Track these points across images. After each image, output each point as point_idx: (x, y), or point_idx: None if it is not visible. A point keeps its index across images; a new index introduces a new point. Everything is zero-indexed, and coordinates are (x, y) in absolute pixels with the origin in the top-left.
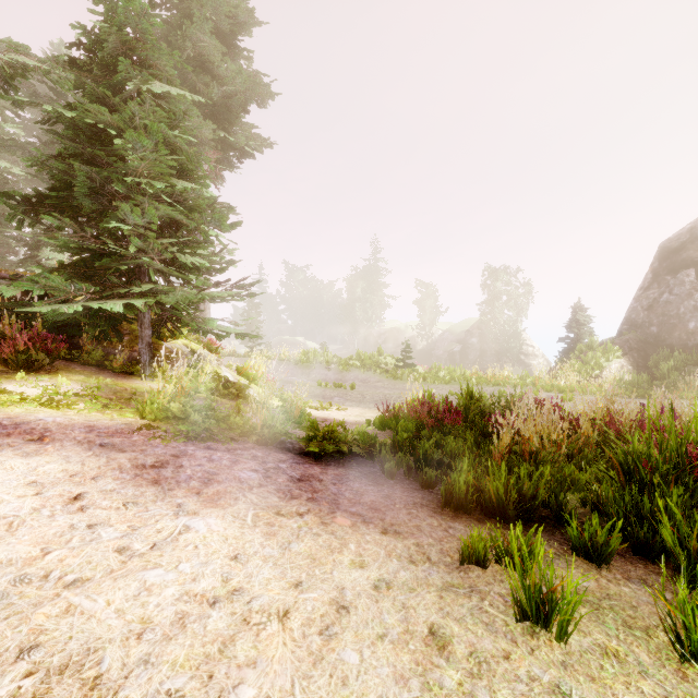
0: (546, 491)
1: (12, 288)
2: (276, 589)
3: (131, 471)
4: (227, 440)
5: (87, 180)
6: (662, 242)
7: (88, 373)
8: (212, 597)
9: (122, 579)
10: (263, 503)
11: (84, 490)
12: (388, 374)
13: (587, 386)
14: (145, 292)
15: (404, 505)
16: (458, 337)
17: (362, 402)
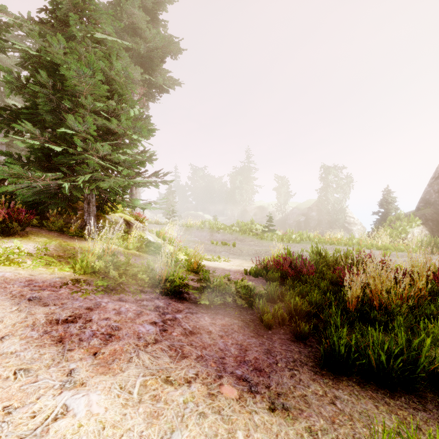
0: (428, 359)
1: None
2: None
3: (42, 328)
4: (137, 291)
5: (47, 100)
6: None
7: (51, 236)
8: None
9: None
10: (154, 366)
11: None
12: (258, 236)
13: (397, 245)
14: (88, 180)
15: (285, 364)
16: (303, 212)
17: (241, 256)
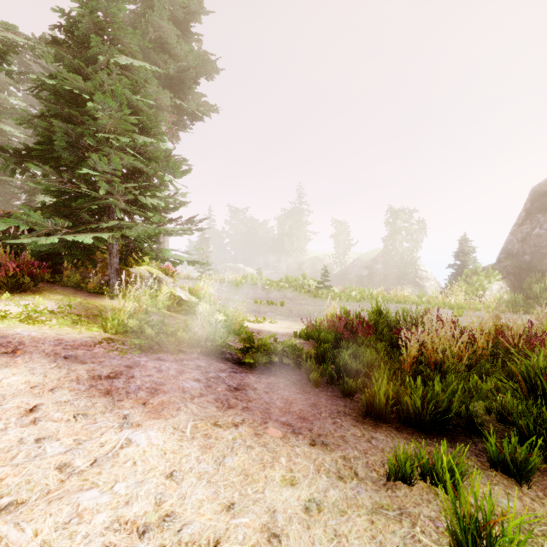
0: (460, 404)
1: (3, 224)
2: (208, 513)
3: (87, 382)
4: (175, 351)
5: (65, 135)
6: (533, 187)
7: (67, 293)
8: (142, 525)
9: (56, 503)
10: (202, 413)
11: (40, 402)
12: (311, 294)
13: (473, 304)
14: (112, 227)
15: (329, 414)
16: (366, 264)
17: (290, 317)
